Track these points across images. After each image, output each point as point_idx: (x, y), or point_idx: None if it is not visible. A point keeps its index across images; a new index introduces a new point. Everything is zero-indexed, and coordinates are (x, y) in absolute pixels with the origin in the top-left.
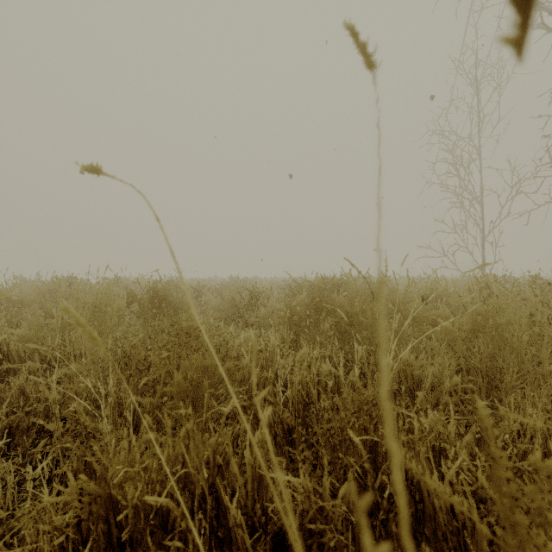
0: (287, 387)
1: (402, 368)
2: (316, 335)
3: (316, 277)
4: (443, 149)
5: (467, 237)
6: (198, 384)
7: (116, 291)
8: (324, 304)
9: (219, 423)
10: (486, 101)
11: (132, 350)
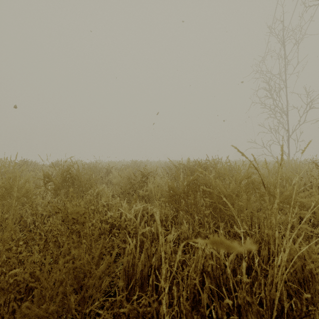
0: (171, 274)
1: (290, 259)
2: (195, 214)
3: (188, 161)
4: (264, 81)
5: (278, 136)
6: (67, 295)
7: (51, 171)
8: (202, 186)
9: (104, 308)
10: (290, 51)
11: (1, 246)
